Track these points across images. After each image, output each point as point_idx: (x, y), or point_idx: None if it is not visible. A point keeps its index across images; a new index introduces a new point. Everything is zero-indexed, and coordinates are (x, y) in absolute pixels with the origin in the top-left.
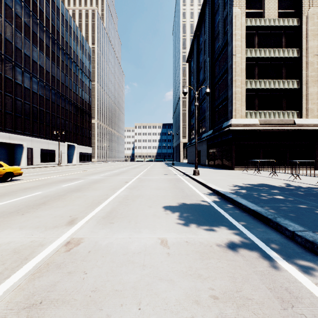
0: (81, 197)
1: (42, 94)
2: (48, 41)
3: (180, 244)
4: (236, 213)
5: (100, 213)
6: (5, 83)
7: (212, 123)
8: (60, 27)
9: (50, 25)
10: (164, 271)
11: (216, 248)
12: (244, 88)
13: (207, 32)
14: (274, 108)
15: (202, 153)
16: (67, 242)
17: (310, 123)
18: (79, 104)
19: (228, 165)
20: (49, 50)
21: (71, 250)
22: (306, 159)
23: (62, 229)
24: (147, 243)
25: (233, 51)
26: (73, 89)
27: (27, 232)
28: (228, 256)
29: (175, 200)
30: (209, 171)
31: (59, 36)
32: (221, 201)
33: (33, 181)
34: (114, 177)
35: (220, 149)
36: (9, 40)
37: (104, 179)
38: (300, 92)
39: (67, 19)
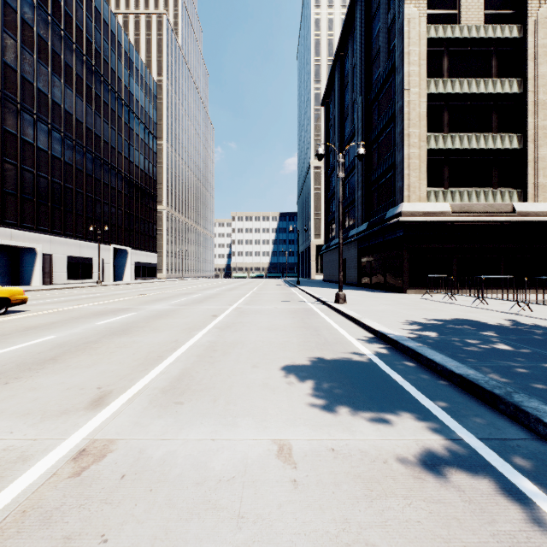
0: (128, 346)
1: (70, 161)
2: (80, 68)
3: (318, 455)
4: (426, 380)
5: (159, 380)
6: (4, 140)
7: (367, 212)
8: (102, 44)
9: (84, 39)
10: (287, 534)
11: (398, 466)
12: (425, 149)
13: (358, 51)
14: (477, 184)
15: (350, 263)
16: (79, 452)
17: (541, 211)
18: (135, 178)
19: (396, 285)
20: (83, 84)
21: (84, 472)
22: (535, 274)
23: (76, 419)
24: (249, 453)
25: (405, 83)
26: (125, 153)
27: (2, 426)
28: (426, 488)
29: (305, 352)
30: (363, 295)
31: (99, 59)
32: (393, 355)
33: (45, 313)
34: (193, 306)
35: (381, 257)
36: (10, 65)
37: (175, 310)
38: (524, 156)
39: (113, 30)
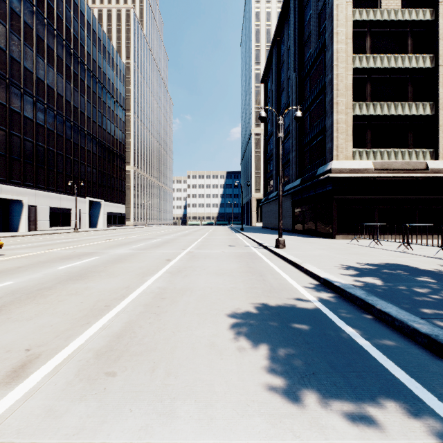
0: (79, 293)
1: (52, 128)
2: (61, 51)
3: None
4: (386, 338)
5: (97, 338)
6: None
7: (300, 170)
8: (79, 31)
9: (64, 27)
10: None
11: None
12: (351, 115)
13: (292, 35)
14: (395, 145)
15: (285, 213)
16: None
17: None
18: (107, 142)
19: (326, 231)
20: (63, 64)
21: None
22: None
23: None
24: None
25: (334, 58)
26: (98, 121)
27: None
28: None
29: (252, 301)
30: (298, 240)
31: (77, 43)
32: (341, 305)
33: (17, 257)
34: (151, 250)
35: (313, 208)
36: (0, 47)
37: (134, 254)
38: (436, 121)
39: (89, 20)
